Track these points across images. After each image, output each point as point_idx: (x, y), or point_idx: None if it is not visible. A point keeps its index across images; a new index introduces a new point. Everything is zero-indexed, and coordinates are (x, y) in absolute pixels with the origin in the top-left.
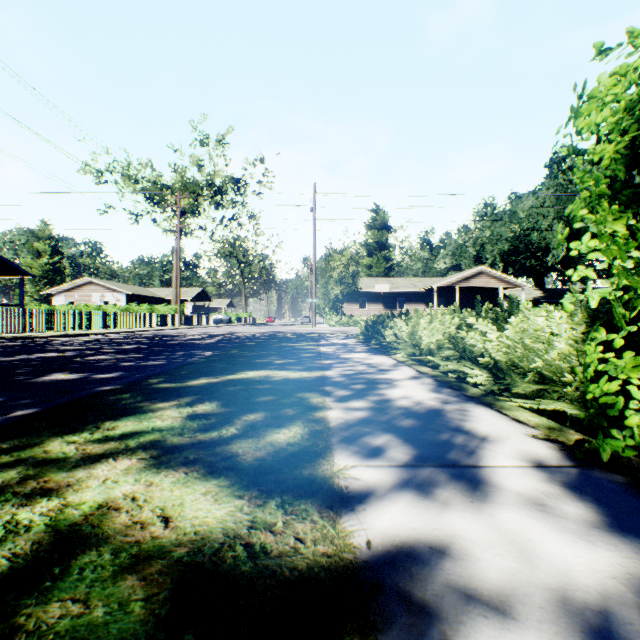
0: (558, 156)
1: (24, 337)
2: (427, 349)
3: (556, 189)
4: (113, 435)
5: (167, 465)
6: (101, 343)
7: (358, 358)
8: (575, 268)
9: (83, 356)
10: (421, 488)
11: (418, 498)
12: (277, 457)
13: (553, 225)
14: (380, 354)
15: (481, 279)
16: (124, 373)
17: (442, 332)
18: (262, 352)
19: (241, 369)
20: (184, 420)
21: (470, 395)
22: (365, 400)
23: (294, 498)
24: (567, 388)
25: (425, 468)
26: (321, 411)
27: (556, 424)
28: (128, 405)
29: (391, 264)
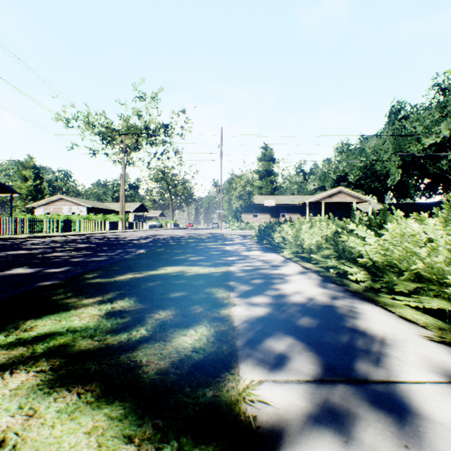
0: (395, 109)
1: (8, 238)
2: (308, 248)
3: (393, 132)
4: (26, 338)
5: (63, 381)
6: (63, 243)
7: (254, 255)
8: (406, 188)
9: (45, 253)
10: (340, 420)
11: (341, 440)
12: (180, 369)
13: (391, 158)
14: (271, 252)
15: (340, 196)
16: (71, 268)
17: (320, 235)
18: (181, 250)
19: (162, 265)
20: (100, 319)
21: (353, 290)
22: (264, 295)
23: (193, 442)
24: (448, 288)
25: (336, 385)
26: (226, 308)
27: (444, 323)
28: (56, 301)
29: (276, 186)
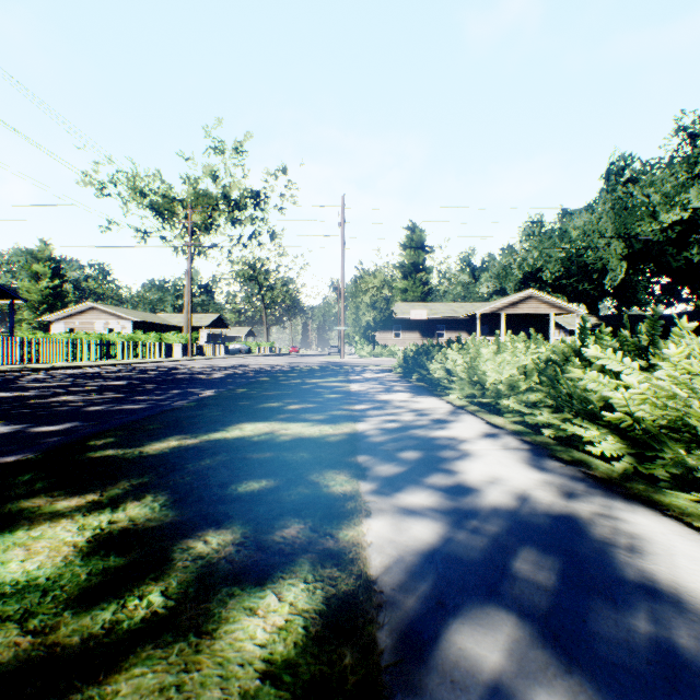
0: (616, 167)
1: None
2: (494, 390)
3: (614, 203)
4: None
5: None
6: (84, 378)
7: (400, 401)
8: (633, 292)
9: (46, 396)
10: None
11: None
12: None
13: (611, 244)
14: (427, 394)
15: (530, 304)
16: (78, 424)
17: (516, 367)
18: (275, 391)
19: (237, 420)
20: (71, 556)
21: (600, 476)
22: (427, 489)
23: None
24: None
25: None
26: (351, 524)
27: None
28: (1, 505)
29: (429, 288)
